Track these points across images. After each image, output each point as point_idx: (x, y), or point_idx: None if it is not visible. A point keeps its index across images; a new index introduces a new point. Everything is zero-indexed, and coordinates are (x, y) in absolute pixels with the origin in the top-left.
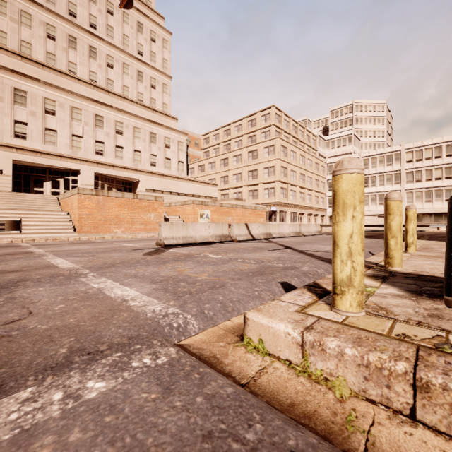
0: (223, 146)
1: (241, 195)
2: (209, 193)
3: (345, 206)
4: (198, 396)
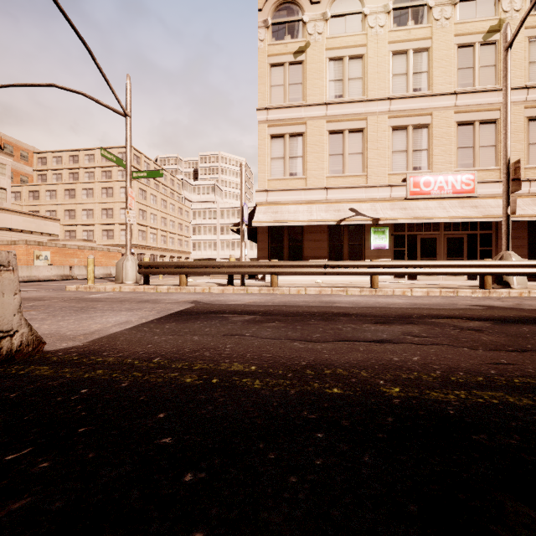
0: (68, 173)
1: (94, 234)
2: (47, 229)
3: (89, 265)
4: (56, 291)
